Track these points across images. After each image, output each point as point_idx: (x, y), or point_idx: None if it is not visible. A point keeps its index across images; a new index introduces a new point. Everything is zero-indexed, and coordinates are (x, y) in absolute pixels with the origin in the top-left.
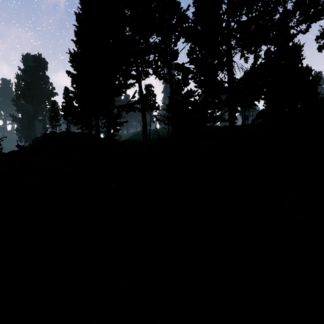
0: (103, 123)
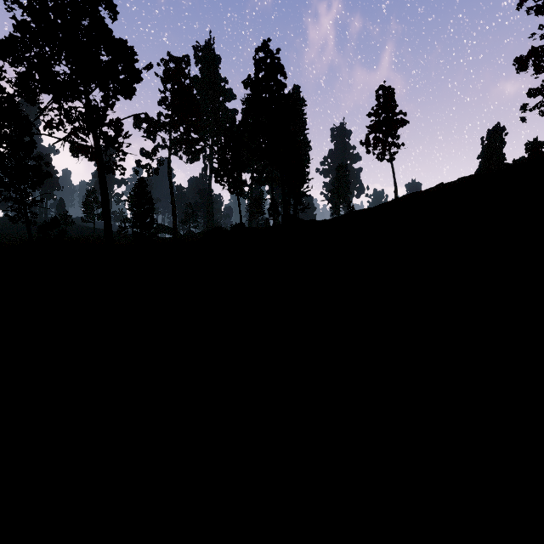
0: None
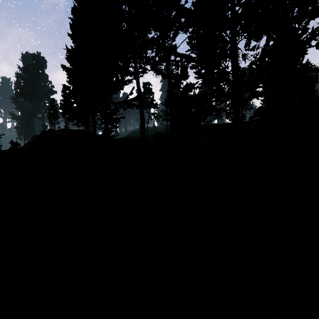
0: (99, 119)
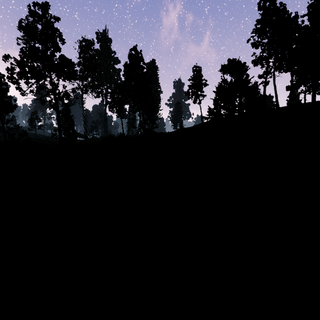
0: None
